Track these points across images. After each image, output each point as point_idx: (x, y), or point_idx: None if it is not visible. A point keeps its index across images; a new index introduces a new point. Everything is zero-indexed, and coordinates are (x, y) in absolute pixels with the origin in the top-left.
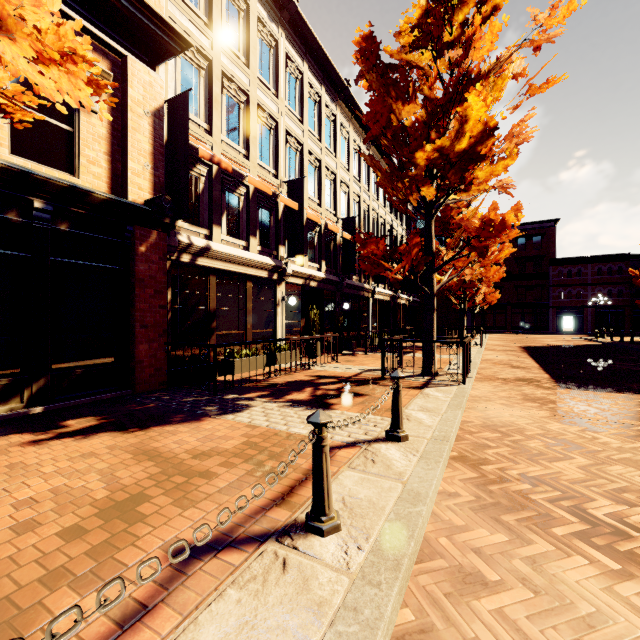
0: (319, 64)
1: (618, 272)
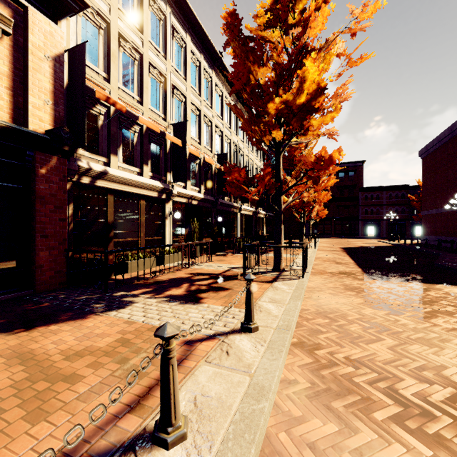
0: (199, 38)
1: (402, 197)
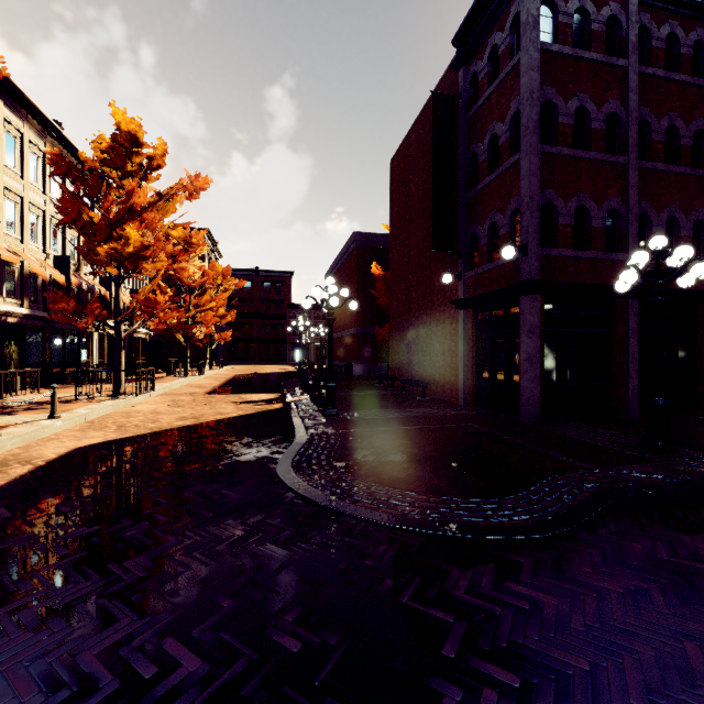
0: (20, 103)
1: None
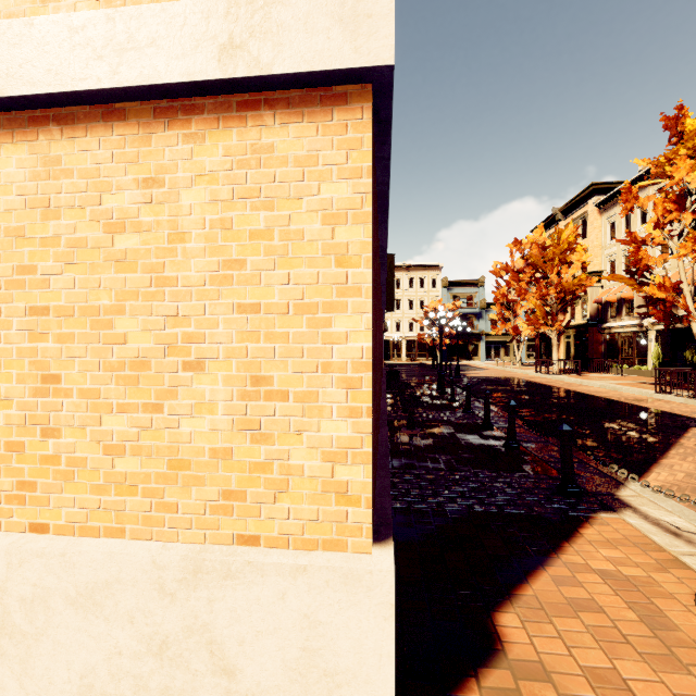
0: None
1: None
